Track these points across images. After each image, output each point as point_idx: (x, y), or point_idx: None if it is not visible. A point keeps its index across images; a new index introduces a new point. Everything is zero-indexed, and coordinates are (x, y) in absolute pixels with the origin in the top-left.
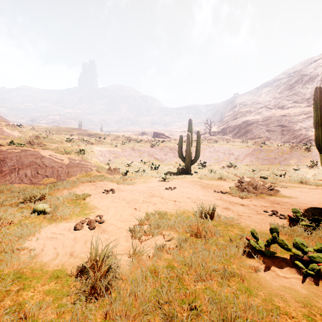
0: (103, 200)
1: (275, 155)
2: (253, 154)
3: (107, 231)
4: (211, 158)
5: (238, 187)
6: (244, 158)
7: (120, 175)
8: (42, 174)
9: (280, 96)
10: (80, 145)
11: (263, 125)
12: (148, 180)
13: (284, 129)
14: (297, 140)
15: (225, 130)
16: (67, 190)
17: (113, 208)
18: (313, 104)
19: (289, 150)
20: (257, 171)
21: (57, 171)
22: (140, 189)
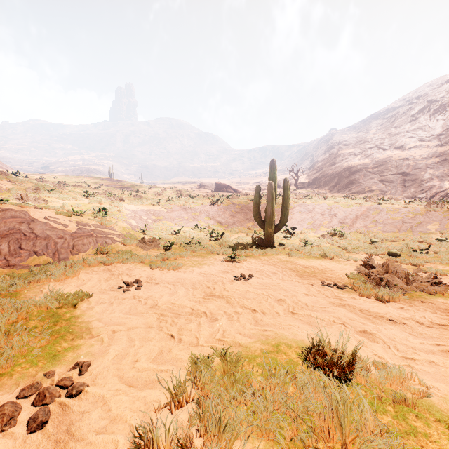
0: (112, 309)
1: (404, 217)
2: (368, 216)
3: (76, 435)
4: (303, 221)
5: (367, 278)
6: (354, 221)
7: (160, 251)
8: (28, 250)
9: (398, 132)
10: (103, 202)
11: (375, 172)
12: (204, 259)
13: (406, 179)
14: (428, 194)
15: (318, 180)
16: (54, 284)
17: (125, 331)
18: (447, 143)
19: (423, 209)
20: (379, 242)
21: (55, 244)
22: (189, 279)
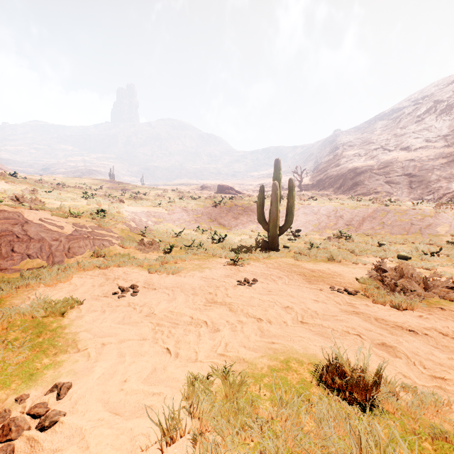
0: (103, 318)
1: (412, 219)
2: (375, 218)
3: None
4: (308, 223)
5: (380, 283)
6: (361, 223)
7: (160, 253)
8: (21, 253)
9: (403, 133)
10: (102, 203)
11: (381, 174)
12: (206, 263)
13: (412, 180)
14: (435, 195)
15: (322, 182)
16: (43, 289)
17: (116, 344)
18: None
19: (432, 210)
20: (388, 245)
21: (49, 246)
22: (189, 284)
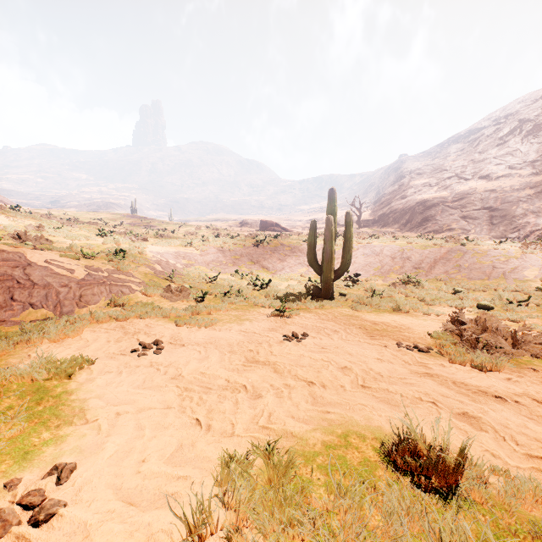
0: (119, 381)
1: (494, 261)
2: (450, 259)
3: None
4: (368, 266)
5: (458, 338)
6: (433, 266)
7: (190, 302)
8: (22, 302)
9: (482, 158)
10: (121, 242)
11: (456, 207)
12: (246, 314)
13: (493, 215)
14: (521, 233)
15: (385, 217)
16: (47, 345)
17: (133, 414)
18: None
19: (518, 251)
20: (465, 292)
21: (57, 294)
22: (225, 340)
